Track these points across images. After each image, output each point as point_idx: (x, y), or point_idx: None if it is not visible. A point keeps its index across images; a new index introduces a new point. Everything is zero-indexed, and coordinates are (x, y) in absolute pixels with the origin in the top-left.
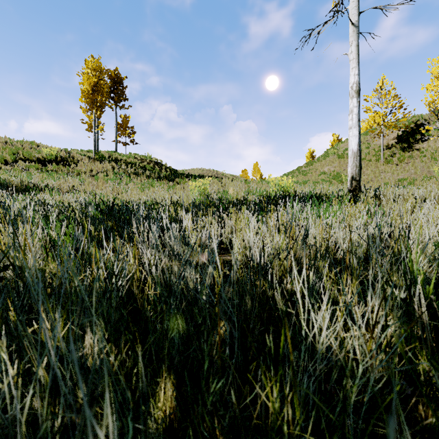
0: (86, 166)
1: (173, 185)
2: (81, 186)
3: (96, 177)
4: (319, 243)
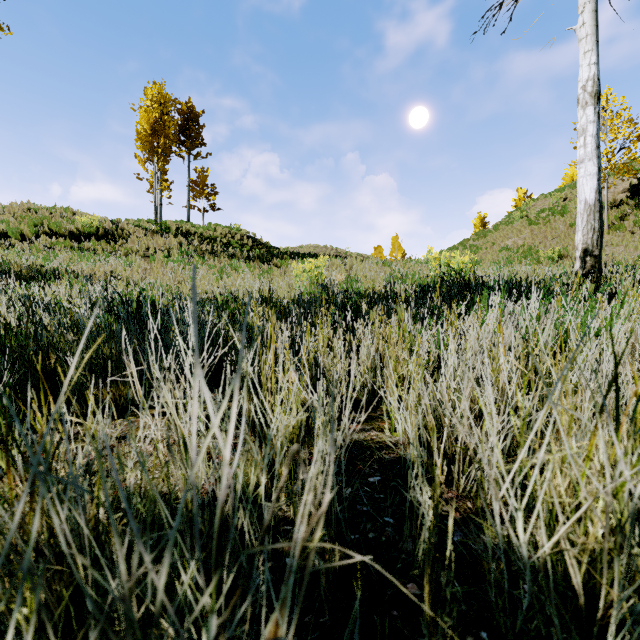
0: (140, 242)
1: (269, 269)
2: (126, 273)
3: (152, 258)
4: None
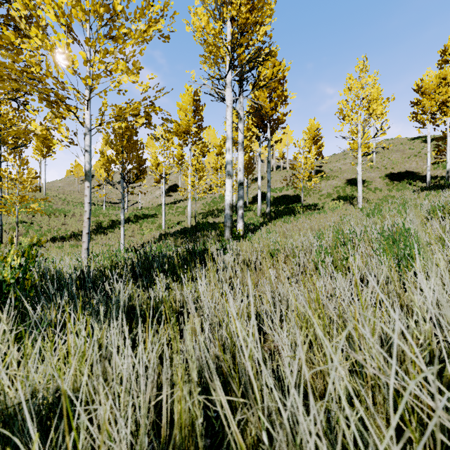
0: None
1: None
2: None
3: None
4: None
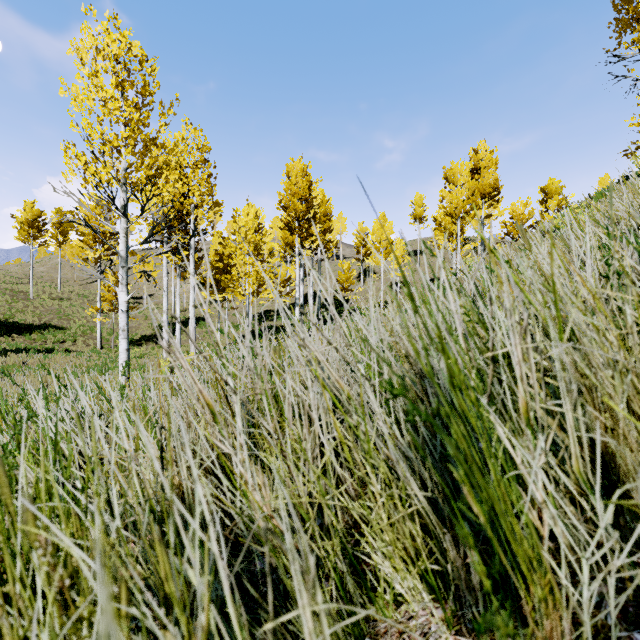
0: None
1: None
2: None
3: None
4: None
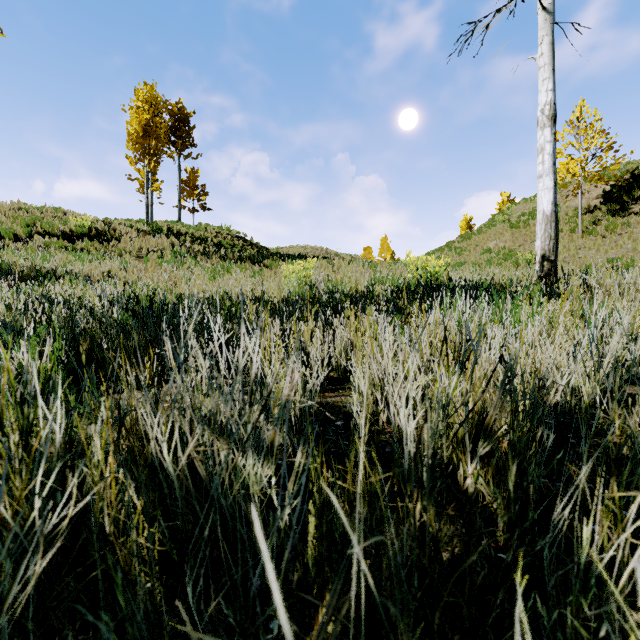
0: (132, 242)
1: (260, 270)
2: (122, 273)
3: (146, 258)
4: (532, 388)
